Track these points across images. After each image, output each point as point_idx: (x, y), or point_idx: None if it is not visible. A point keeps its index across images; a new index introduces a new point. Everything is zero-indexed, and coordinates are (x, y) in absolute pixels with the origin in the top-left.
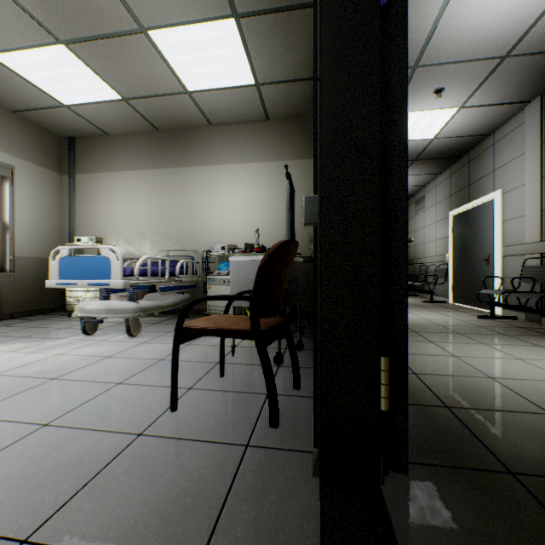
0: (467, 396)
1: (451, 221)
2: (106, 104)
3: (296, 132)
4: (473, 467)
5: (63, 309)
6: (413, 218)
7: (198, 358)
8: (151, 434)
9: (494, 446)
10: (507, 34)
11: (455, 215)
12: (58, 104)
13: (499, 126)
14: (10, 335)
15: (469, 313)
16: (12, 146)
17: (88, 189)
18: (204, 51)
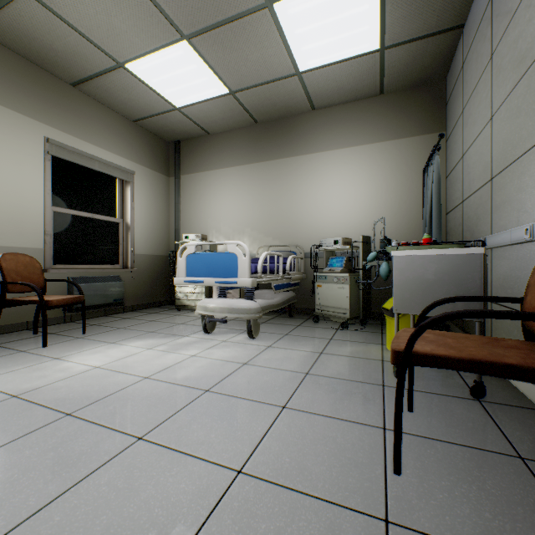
0: None
1: None
2: (213, 101)
3: (418, 103)
4: None
5: (169, 303)
6: None
7: (351, 376)
8: (404, 524)
9: None
10: None
11: None
12: (171, 108)
13: None
14: (139, 328)
15: None
16: (132, 153)
17: (191, 189)
18: (330, 16)
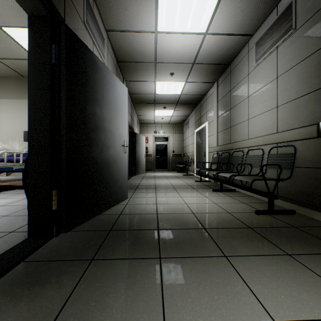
0: (135, 210)
1: (195, 135)
2: None
3: None
4: (99, 230)
5: None
6: (185, 132)
7: (25, 204)
8: None
9: (117, 224)
10: (189, 55)
11: (196, 132)
12: None
13: (207, 91)
14: None
15: (195, 180)
16: None
17: None
18: None
